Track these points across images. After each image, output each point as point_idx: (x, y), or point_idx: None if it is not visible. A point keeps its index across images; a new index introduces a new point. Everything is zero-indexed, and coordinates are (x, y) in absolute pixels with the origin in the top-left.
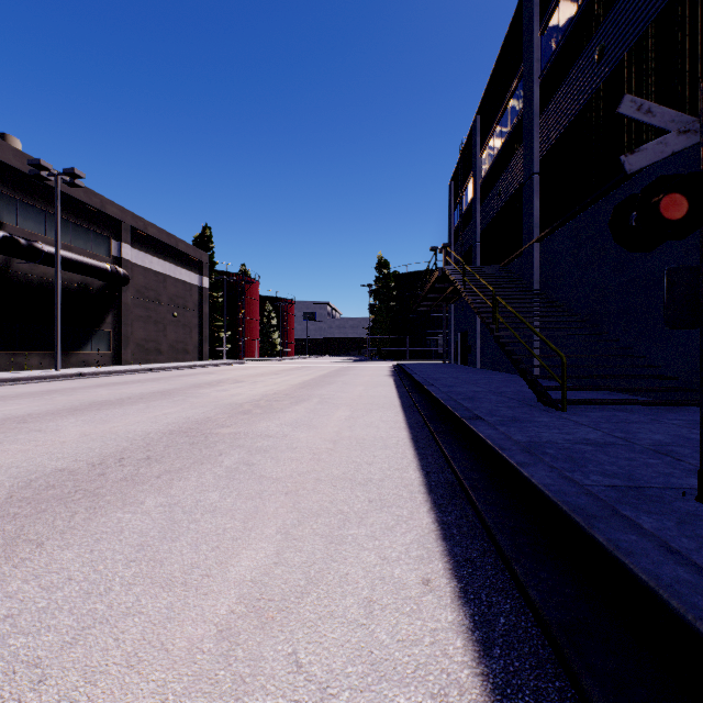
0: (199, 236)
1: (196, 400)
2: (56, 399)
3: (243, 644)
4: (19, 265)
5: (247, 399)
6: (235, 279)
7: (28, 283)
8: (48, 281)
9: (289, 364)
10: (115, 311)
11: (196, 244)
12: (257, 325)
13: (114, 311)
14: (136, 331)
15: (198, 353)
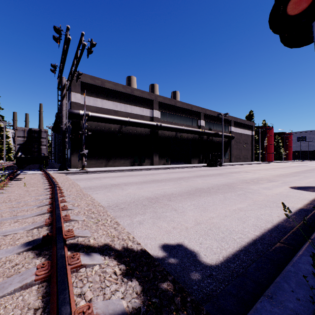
0: (248, 115)
1: (277, 171)
2: (242, 169)
3: (314, 181)
4: (213, 138)
5: (292, 171)
6: (264, 129)
7: (214, 142)
8: (217, 141)
9: (293, 164)
10: (229, 147)
11: (246, 118)
12: (272, 147)
13: (229, 147)
14: (234, 152)
15: (250, 159)
